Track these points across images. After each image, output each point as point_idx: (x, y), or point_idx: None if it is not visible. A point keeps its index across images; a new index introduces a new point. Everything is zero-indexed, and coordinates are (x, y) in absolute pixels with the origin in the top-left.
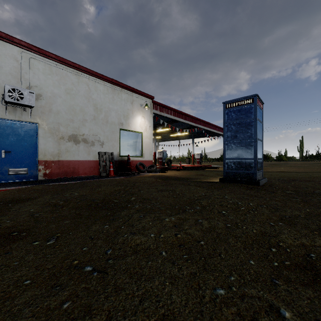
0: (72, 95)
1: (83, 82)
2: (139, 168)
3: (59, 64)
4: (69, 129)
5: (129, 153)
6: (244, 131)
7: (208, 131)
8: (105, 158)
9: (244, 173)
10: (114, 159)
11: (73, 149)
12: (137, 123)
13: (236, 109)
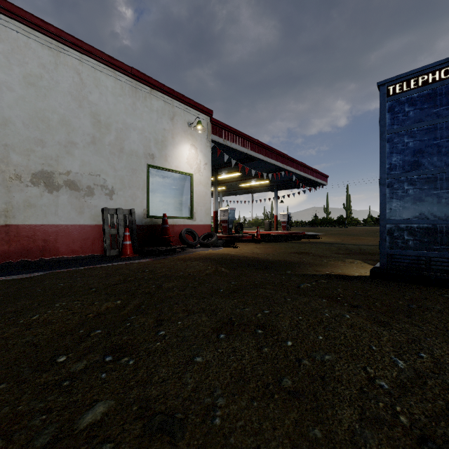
0: (41, 89)
1: (68, 66)
2: (185, 239)
3: (9, 20)
4: (35, 159)
5: (167, 212)
6: (443, 148)
7: (300, 178)
8: (116, 220)
9: (445, 260)
10: (134, 222)
11: (44, 202)
12: (182, 157)
13: (419, 95)
